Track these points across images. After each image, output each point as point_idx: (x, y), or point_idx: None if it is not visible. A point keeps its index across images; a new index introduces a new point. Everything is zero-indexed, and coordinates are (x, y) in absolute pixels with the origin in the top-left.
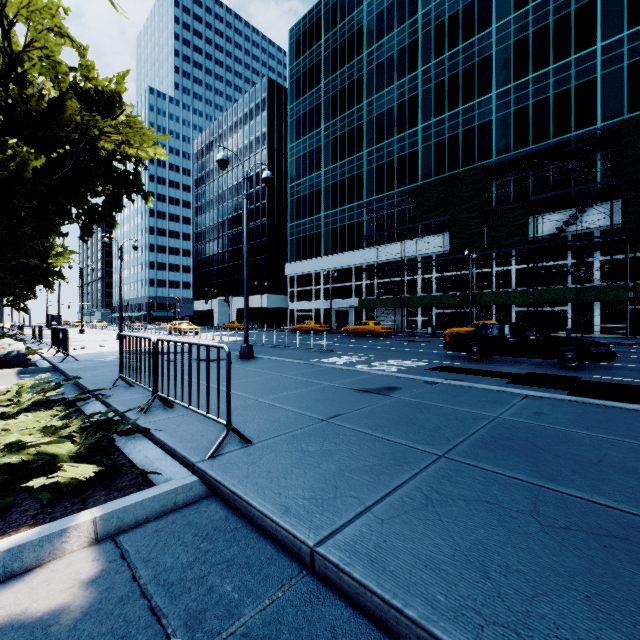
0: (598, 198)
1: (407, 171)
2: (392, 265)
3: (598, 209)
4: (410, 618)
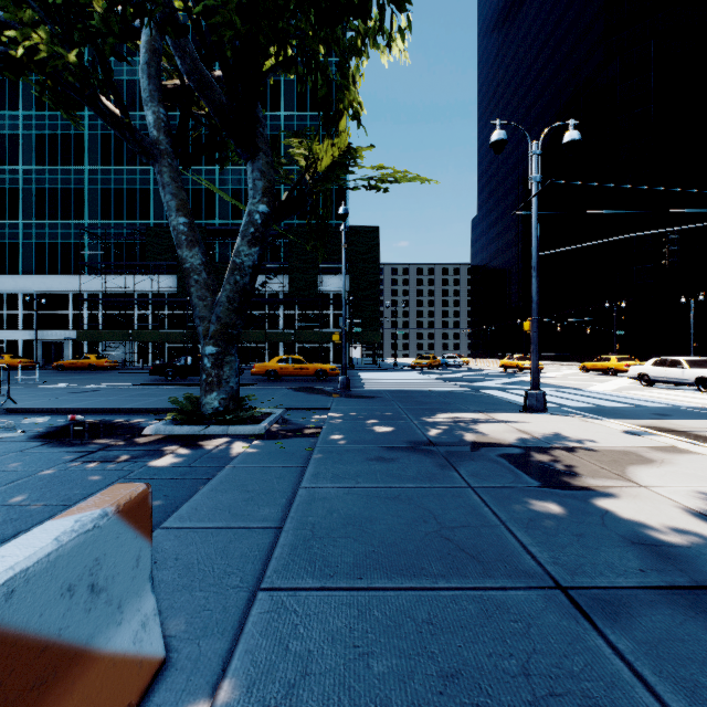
0: (279, 272)
1: (139, 206)
2: (120, 299)
3: (282, 279)
4: (82, 408)
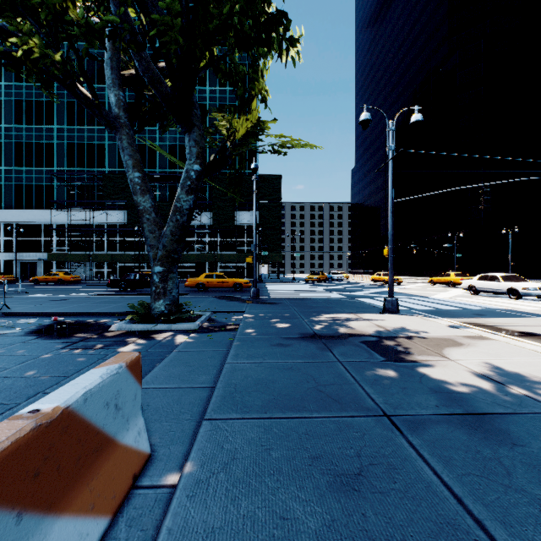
0: (206, 209)
1: (96, 157)
2: (82, 228)
3: (207, 214)
4: (61, 312)
